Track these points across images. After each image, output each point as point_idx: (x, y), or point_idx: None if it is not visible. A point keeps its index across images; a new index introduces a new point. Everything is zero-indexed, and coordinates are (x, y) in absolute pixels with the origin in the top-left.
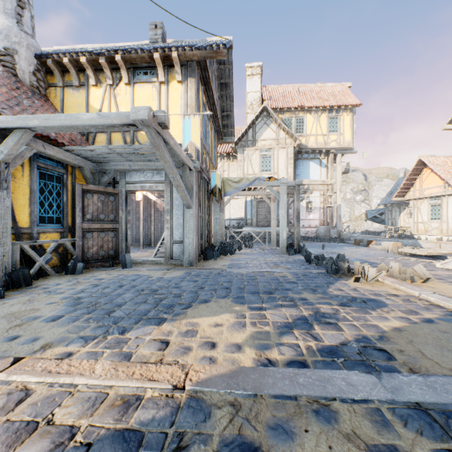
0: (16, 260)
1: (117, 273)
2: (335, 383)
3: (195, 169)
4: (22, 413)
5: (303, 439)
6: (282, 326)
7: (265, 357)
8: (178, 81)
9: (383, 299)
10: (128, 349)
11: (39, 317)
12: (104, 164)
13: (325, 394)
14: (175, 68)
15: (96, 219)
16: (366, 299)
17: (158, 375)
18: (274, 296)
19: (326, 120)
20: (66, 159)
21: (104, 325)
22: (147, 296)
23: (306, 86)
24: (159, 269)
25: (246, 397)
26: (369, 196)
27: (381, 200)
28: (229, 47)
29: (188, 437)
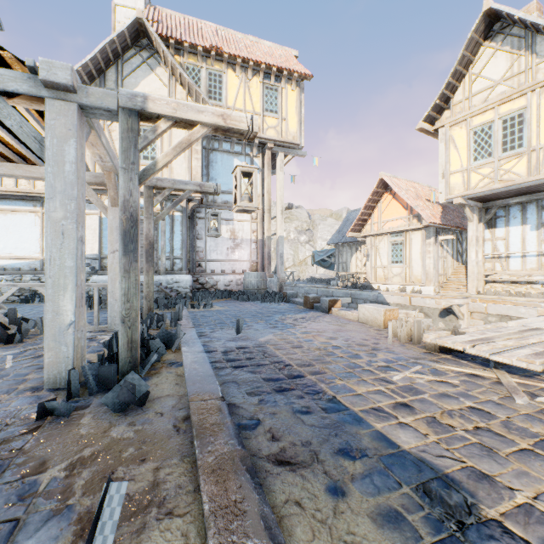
0: None
1: None
2: None
3: None
4: None
5: None
6: None
7: None
8: None
9: None
10: None
11: None
12: None
13: None
14: None
15: None
16: None
17: None
18: None
19: (261, 89)
20: None
21: None
22: None
23: (231, 33)
24: None
25: None
26: (313, 237)
27: (331, 238)
28: None
29: None
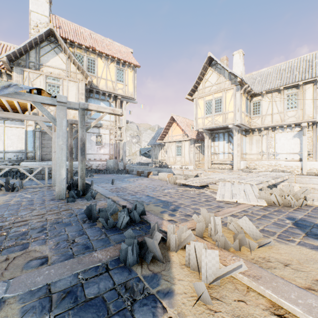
0: None
1: None
2: None
3: None
4: None
5: None
6: None
7: None
8: None
9: None
10: None
11: None
12: None
13: None
14: None
15: None
16: None
17: None
18: None
19: (115, 69)
20: None
21: None
22: None
23: (98, 36)
24: None
25: None
26: (140, 140)
27: (149, 142)
28: None
29: None
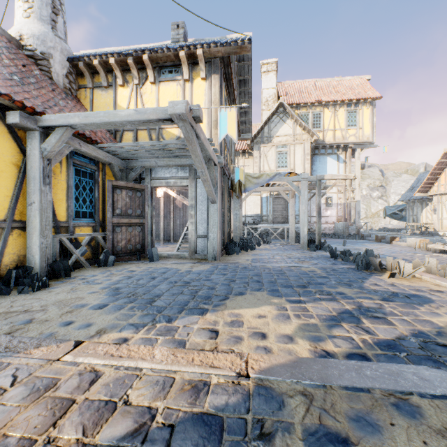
0: (56, 252)
1: (146, 266)
2: (406, 378)
3: (219, 165)
4: (97, 393)
5: (392, 433)
6: (328, 319)
7: (321, 349)
8: (202, 78)
9: (427, 294)
10: (180, 337)
11: (85, 305)
12: (131, 161)
13: (399, 388)
14: (199, 66)
15: (124, 214)
16: (409, 295)
17: (218, 362)
18: (309, 290)
19: (344, 114)
20: (98, 157)
21: (150, 314)
22: (181, 287)
23: (323, 80)
24: (185, 263)
25: (316, 388)
26: (386, 192)
27: (401, 196)
28: None
29: (269, 424)
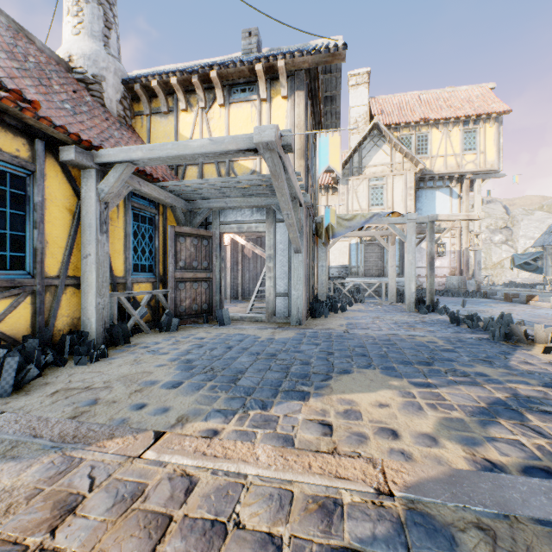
0: (114, 314)
1: (216, 332)
2: None
3: (304, 205)
4: (198, 508)
5: None
6: (476, 412)
7: (481, 457)
8: (283, 96)
9: None
10: (283, 431)
11: (156, 382)
12: (196, 202)
13: None
14: (280, 81)
15: (189, 267)
16: None
17: (344, 471)
18: (436, 368)
19: (460, 135)
20: (160, 198)
21: (237, 397)
22: (267, 361)
23: (430, 93)
24: (263, 328)
25: (494, 519)
26: (512, 236)
27: (537, 241)
28: None
29: None
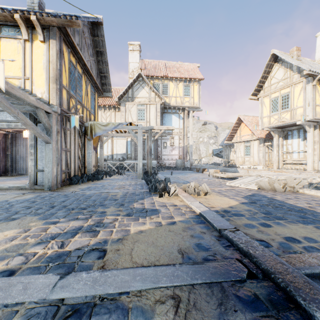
0: None
1: None
2: (11, 289)
3: (55, 113)
4: None
5: None
6: (48, 237)
7: None
8: (40, 41)
9: (163, 208)
10: None
11: None
12: None
13: None
14: (37, 30)
15: None
16: (150, 210)
17: None
18: (82, 211)
19: (182, 87)
20: None
21: None
22: None
23: (171, 63)
24: (16, 193)
25: None
26: (217, 140)
27: (221, 143)
28: (100, 24)
29: None
